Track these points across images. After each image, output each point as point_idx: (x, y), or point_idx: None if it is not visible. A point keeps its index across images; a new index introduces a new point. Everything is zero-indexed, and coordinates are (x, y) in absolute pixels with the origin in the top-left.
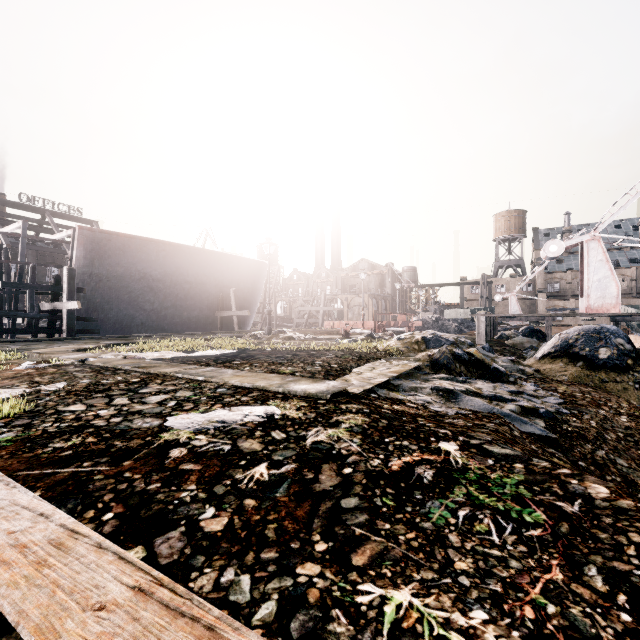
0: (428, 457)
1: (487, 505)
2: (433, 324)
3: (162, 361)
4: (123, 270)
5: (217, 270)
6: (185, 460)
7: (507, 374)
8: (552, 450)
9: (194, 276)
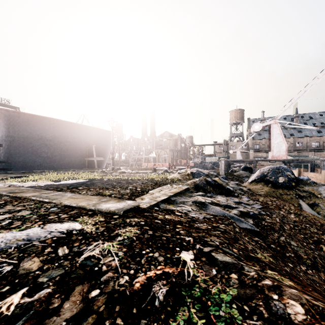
0: (168, 270)
1: None
2: (199, 164)
3: (33, 188)
4: (28, 134)
5: (85, 135)
6: None
7: (234, 191)
8: (257, 238)
9: (72, 138)
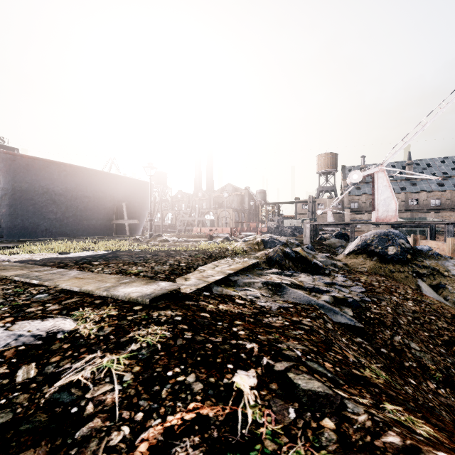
0: (207, 411)
1: None
2: (275, 230)
3: (24, 263)
4: (27, 185)
5: (112, 188)
6: None
7: (324, 268)
8: (359, 339)
9: (92, 192)
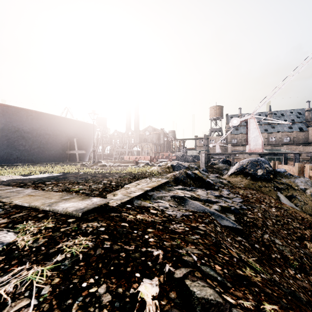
0: None
1: None
2: (181, 157)
3: None
4: (3, 126)
5: (66, 128)
6: None
7: (214, 184)
8: (239, 238)
9: (52, 131)
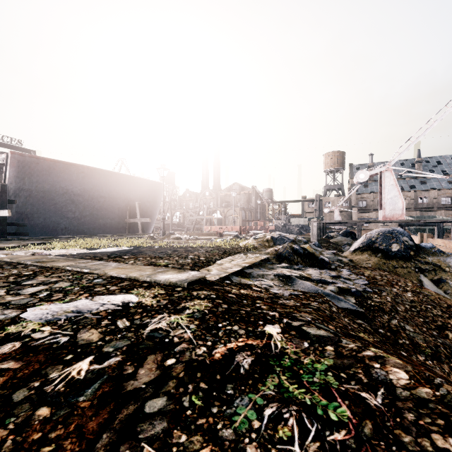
0: (251, 342)
1: (295, 399)
2: (282, 228)
3: (64, 257)
4: (49, 187)
5: (125, 188)
6: (9, 357)
7: (330, 263)
8: (360, 321)
9: (107, 192)
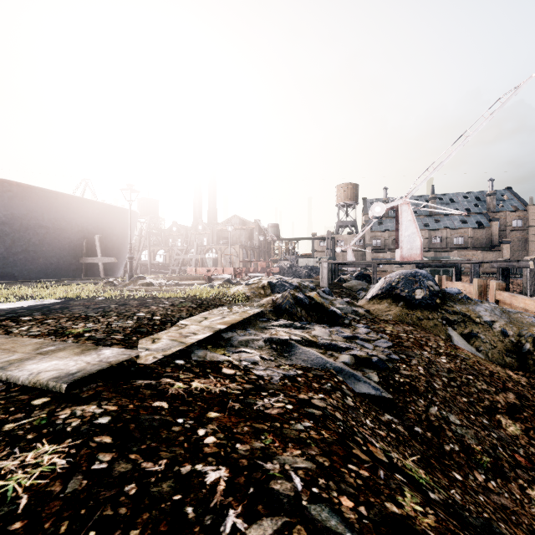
0: None
1: None
2: (288, 270)
3: None
4: None
5: (80, 216)
6: None
7: (343, 316)
8: (388, 416)
9: (51, 221)
